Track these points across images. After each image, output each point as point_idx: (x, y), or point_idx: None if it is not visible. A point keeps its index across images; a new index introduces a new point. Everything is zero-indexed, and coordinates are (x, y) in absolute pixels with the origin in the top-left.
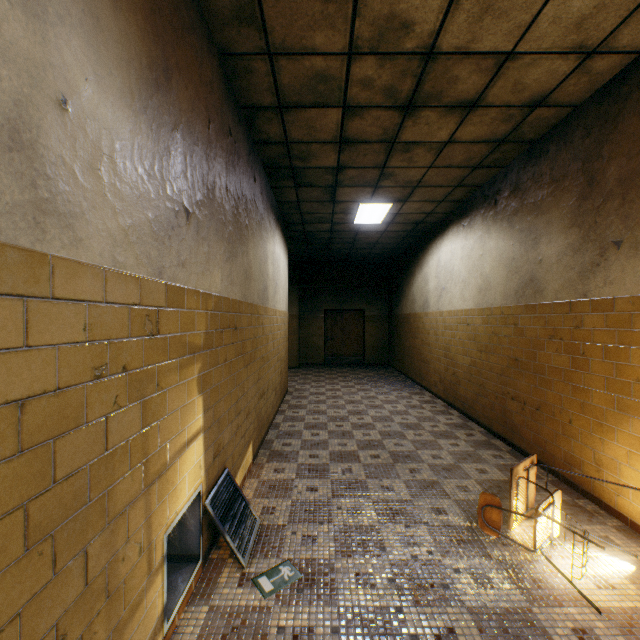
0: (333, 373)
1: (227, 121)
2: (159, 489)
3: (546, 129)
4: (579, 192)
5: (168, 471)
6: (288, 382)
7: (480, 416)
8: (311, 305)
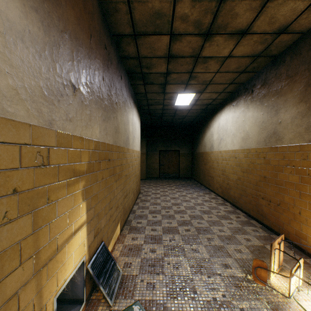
0: (163, 182)
1: (103, 40)
2: (49, 269)
3: (284, 48)
4: (306, 82)
5: (57, 254)
6: (140, 187)
7: (243, 207)
8: (152, 148)
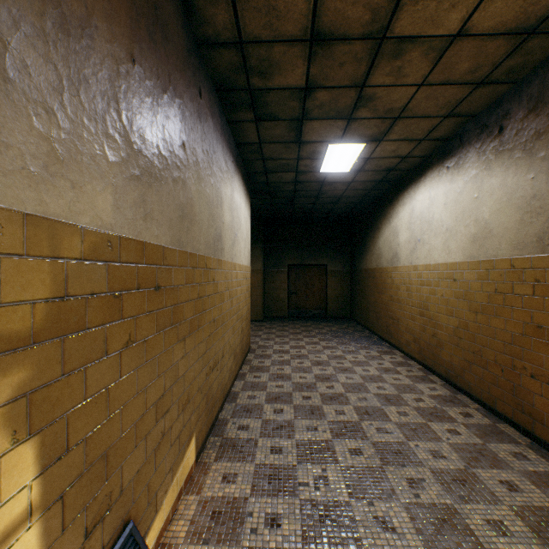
0: (297, 327)
1: None
2: None
3: None
4: None
5: None
6: (252, 337)
7: (474, 389)
8: (275, 260)
